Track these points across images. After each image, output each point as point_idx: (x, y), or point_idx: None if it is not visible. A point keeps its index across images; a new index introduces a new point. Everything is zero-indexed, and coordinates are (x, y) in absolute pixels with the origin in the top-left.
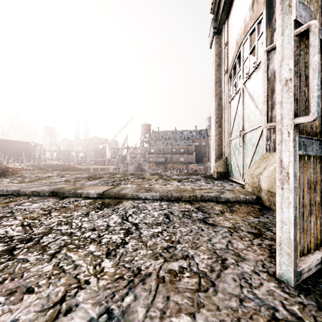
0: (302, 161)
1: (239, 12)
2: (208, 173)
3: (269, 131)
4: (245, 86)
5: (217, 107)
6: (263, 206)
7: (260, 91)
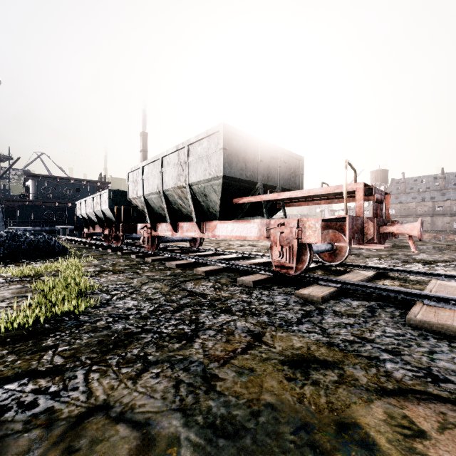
0: None
1: None
2: None
3: None
4: None
5: None
6: None
7: None
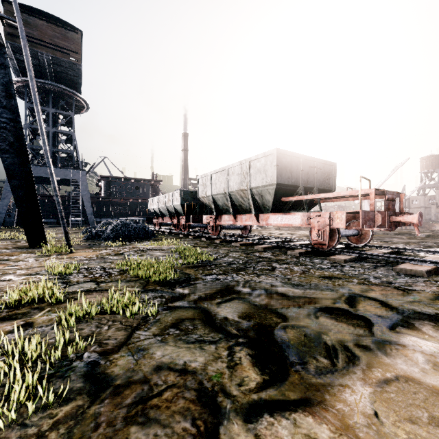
0: None
1: None
2: None
3: None
4: None
5: None
6: None
7: None
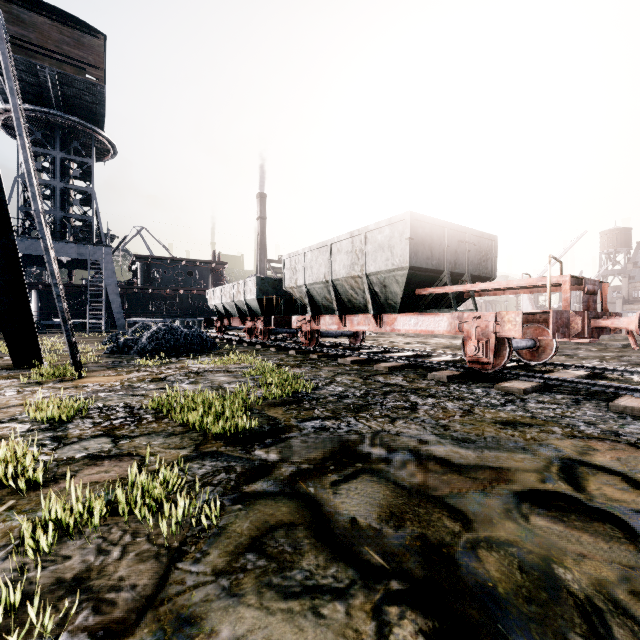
0: None
1: None
2: None
3: None
4: None
5: None
6: None
7: None
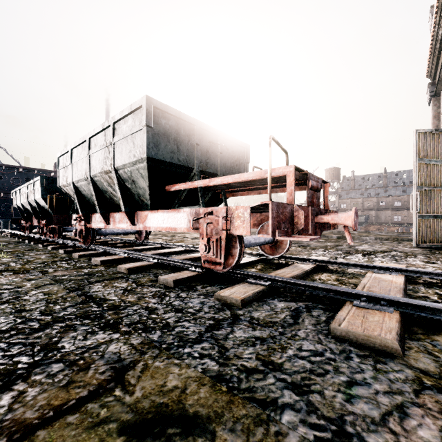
0: (422, 220)
1: None
2: None
3: None
4: None
5: None
6: None
7: None
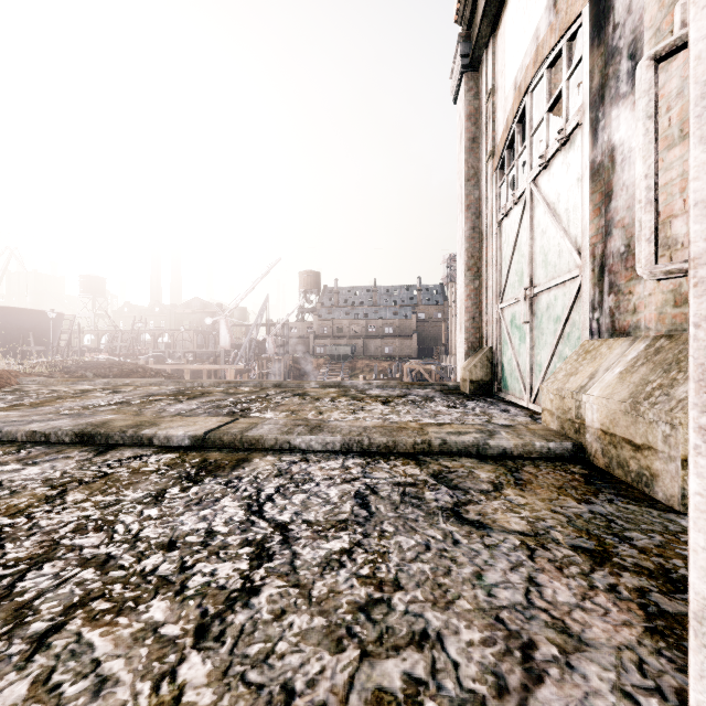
0: None
1: (522, 18)
2: (450, 383)
3: (598, 287)
4: (537, 185)
5: (470, 235)
6: (591, 467)
7: (574, 197)
